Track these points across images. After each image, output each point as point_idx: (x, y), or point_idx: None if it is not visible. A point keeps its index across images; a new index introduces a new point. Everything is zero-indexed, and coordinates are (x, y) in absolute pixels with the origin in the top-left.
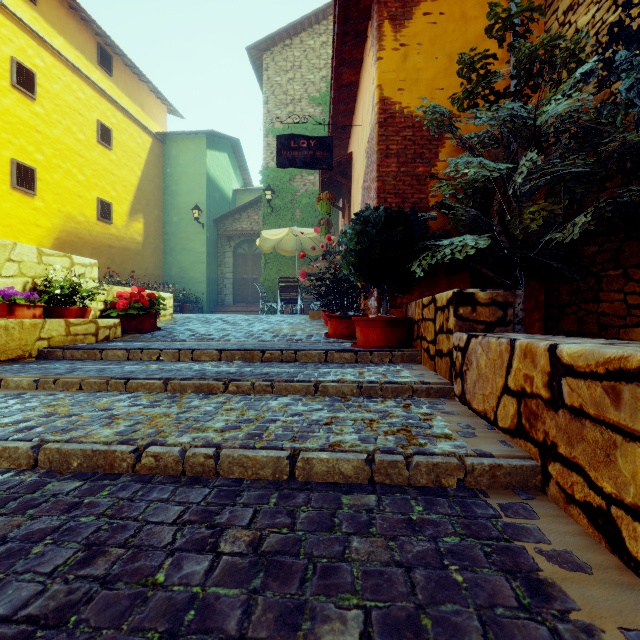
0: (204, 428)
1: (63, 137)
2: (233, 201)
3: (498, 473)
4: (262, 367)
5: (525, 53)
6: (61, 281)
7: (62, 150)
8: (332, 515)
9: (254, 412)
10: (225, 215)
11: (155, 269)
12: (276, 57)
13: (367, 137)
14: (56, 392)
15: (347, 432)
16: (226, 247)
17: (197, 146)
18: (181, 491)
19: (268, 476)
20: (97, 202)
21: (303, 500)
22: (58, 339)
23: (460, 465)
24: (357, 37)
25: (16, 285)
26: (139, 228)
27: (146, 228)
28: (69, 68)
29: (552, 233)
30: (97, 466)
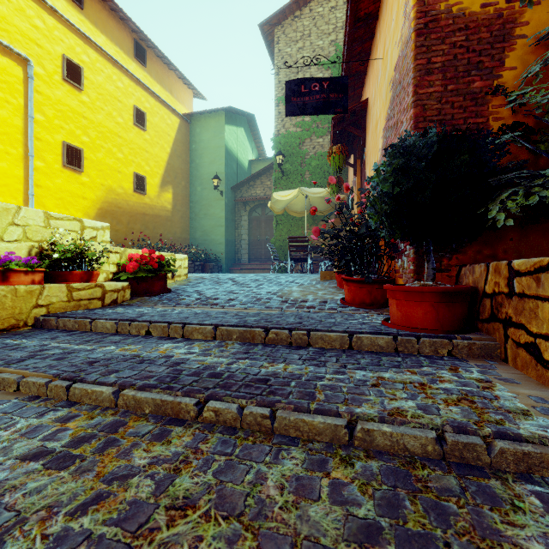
0: None
1: (105, 121)
2: (249, 170)
3: None
4: (262, 359)
5: None
6: (64, 245)
7: (104, 132)
8: None
9: (224, 528)
10: (241, 182)
11: (182, 233)
12: (286, 29)
13: (393, 63)
14: None
15: None
16: (242, 211)
17: (217, 122)
18: None
19: None
20: (133, 176)
21: None
22: (59, 305)
23: None
24: None
25: (20, 250)
26: (169, 197)
27: (175, 197)
28: (110, 62)
29: None
30: None
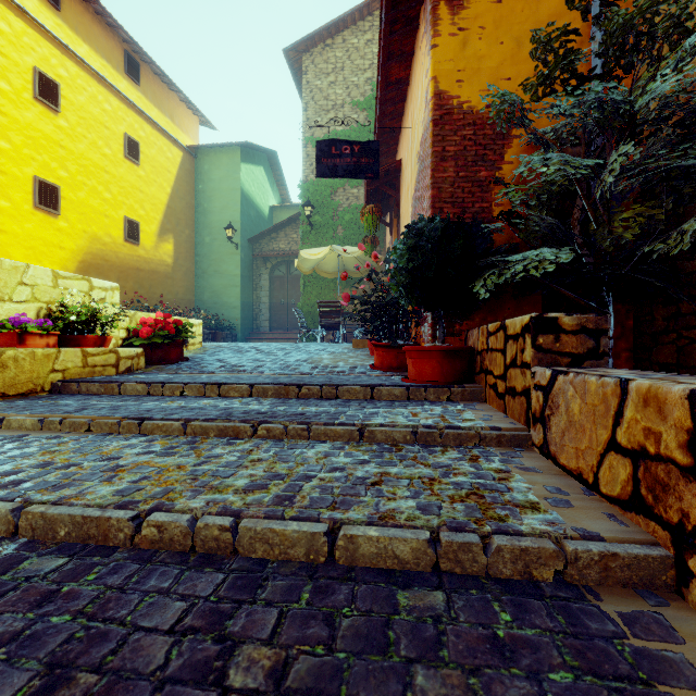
0: (223, 487)
1: (88, 152)
2: (270, 219)
3: (612, 565)
4: (298, 405)
5: (618, 23)
6: (78, 307)
7: (87, 166)
8: (385, 625)
9: (286, 464)
10: (261, 234)
11: (186, 293)
12: (316, 59)
13: (419, 139)
14: (62, 434)
15: (401, 496)
16: (262, 269)
17: (231, 159)
18: (187, 577)
19: (300, 557)
20: (124, 222)
21: (345, 597)
22: (74, 371)
23: (558, 552)
24: (407, 25)
25: (29, 311)
26: (169, 249)
27: (176, 249)
28: (94, 78)
29: (652, 244)
30: (88, 536)
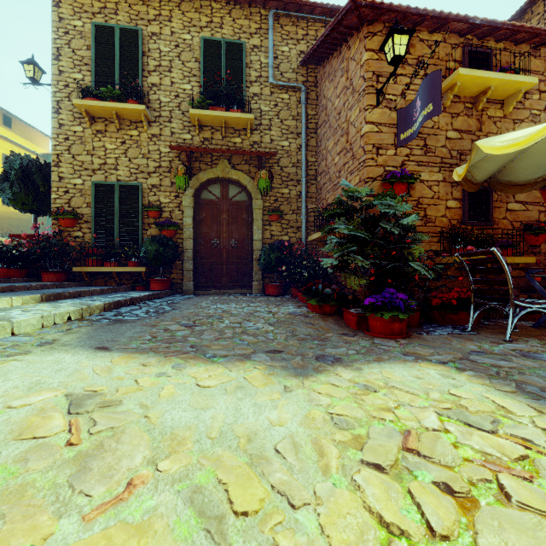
0: None
1: None
2: None
3: None
4: None
5: None
6: None
7: None
8: None
9: None
10: None
11: (41, 230)
12: None
13: None
14: None
15: None
16: None
17: None
18: None
19: None
20: None
21: None
22: None
23: None
24: None
25: None
26: None
27: None
28: None
29: None
30: None
